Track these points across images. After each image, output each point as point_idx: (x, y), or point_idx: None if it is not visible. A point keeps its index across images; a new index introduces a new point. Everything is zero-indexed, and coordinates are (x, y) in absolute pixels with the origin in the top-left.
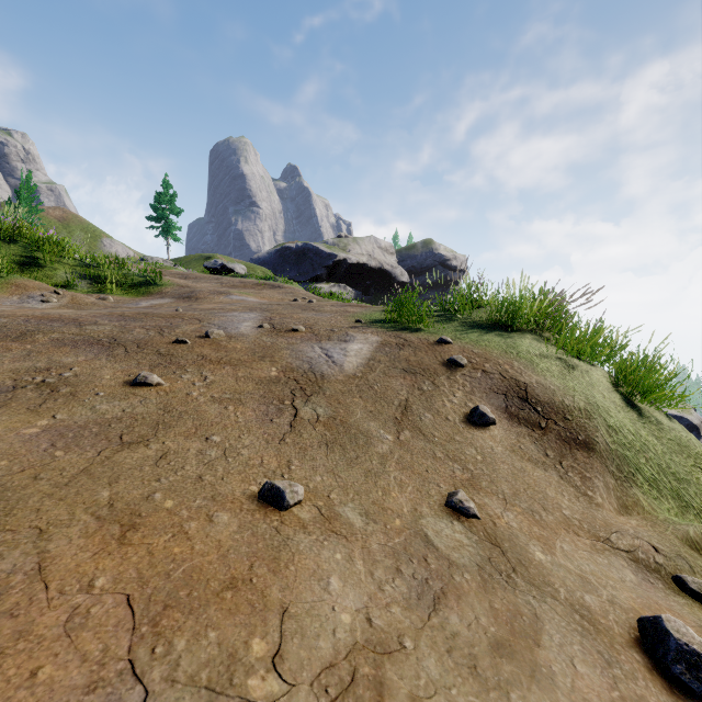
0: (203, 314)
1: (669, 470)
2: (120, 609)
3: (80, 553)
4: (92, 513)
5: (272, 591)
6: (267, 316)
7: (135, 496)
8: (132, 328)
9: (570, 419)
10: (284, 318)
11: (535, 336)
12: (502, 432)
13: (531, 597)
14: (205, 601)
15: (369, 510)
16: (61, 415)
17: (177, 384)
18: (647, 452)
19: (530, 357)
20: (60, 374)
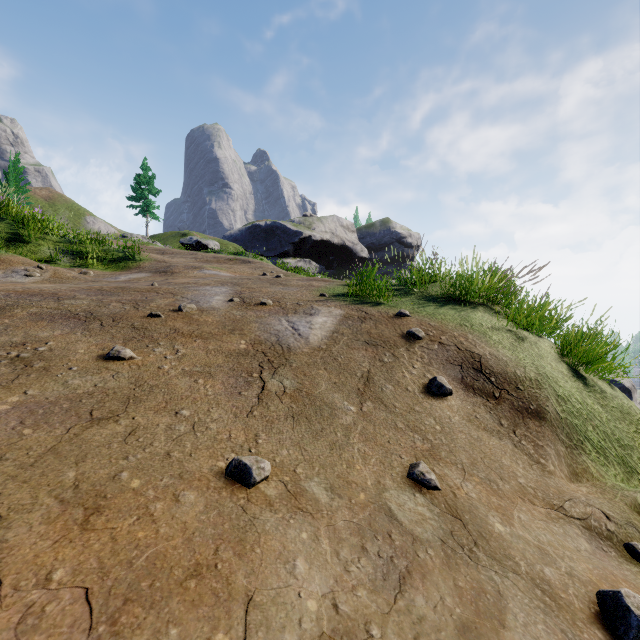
0: (177, 288)
1: (614, 436)
2: (77, 606)
3: (40, 541)
4: (56, 496)
5: (237, 578)
6: (237, 290)
7: (101, 476)
8: (108, 302)
9: (522, 389)
10: (253, 292)
11: (487, 309)
12: (459, 402)
13: (493, 572)
14: (168, 592)
15: (334, 484)
16: (33, 390)
17: (149, 357)
18: (594, 420)
19: (483, 329)
20: (35, 349)
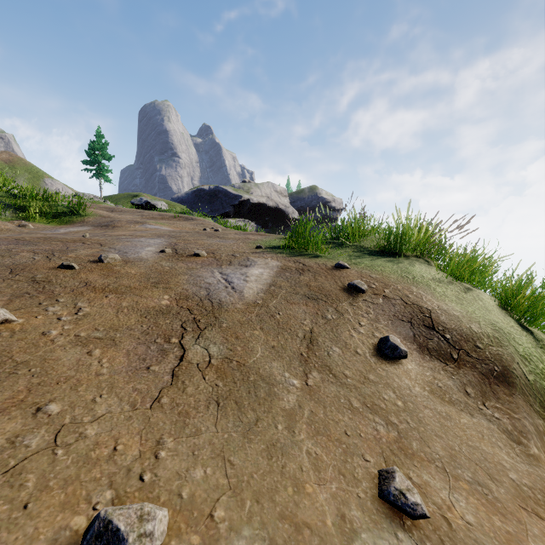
0: (109, 239)
1: None
2: None
3: None
4: None
5: None
6: (172, 242)
7: None
8: (17, 252)
9: (482, 349)
10: (189, 244)
11: (420, 261)
12: (416, 366)
13: None
14: None
15: (275, 538)
16: None
17: (35, 319)
18: None
19: (425, 281)
20: None
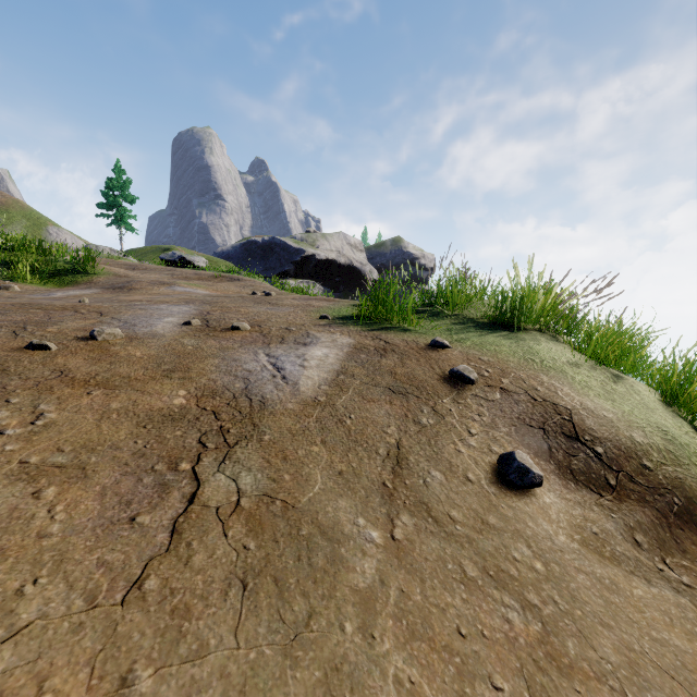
0: (115, 306)
1: None
2: None
3: None
4: None
5: None
6: (204, 310)
7: None
8: None
9: (652, 470)
10: (227, 313)
11: (547, 337)
12: (556, 499)
13: None
14: None
15: None
16: None
17: None
18: None
19: (558, 367)
20: None
